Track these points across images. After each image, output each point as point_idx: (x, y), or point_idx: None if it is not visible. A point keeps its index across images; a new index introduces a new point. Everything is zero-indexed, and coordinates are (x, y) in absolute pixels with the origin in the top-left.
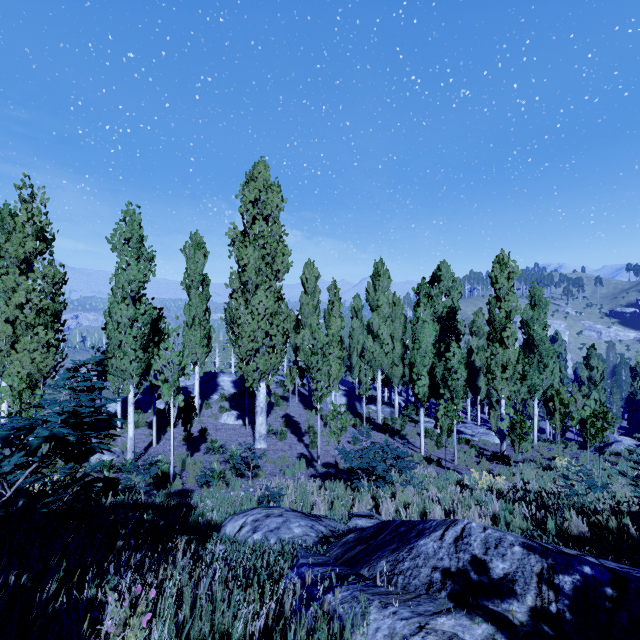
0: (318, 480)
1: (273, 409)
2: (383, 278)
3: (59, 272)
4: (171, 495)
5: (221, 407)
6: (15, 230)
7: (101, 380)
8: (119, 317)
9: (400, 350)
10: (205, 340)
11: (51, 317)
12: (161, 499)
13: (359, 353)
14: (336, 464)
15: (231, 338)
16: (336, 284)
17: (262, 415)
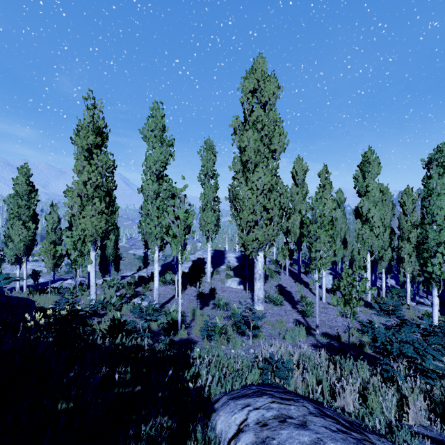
0: (324, 353)
1: (268, 280)
2: (373, 165)
3: (109, 159)
4: (172, 345)
5: (227, 274)
6: (82, 128)
7: (147, 248)
8: (147, 191)
9: (388, 235)
10: (215, 220)
11: (104, 192)
12: (164, 346)
13: (341, 239)
14: (338, 336)
15: (233, 213)
16: (327, 169)
17: (260, 281)
